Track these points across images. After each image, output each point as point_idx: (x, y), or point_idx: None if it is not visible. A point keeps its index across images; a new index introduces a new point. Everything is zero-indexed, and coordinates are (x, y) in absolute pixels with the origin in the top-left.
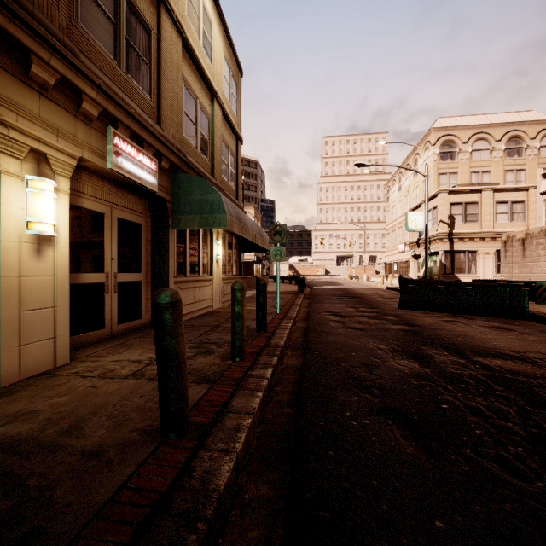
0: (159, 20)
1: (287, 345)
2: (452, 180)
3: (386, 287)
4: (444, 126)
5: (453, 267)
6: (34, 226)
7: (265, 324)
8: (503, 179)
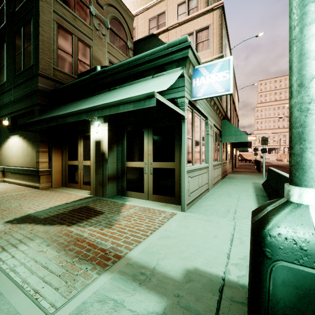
0: (235, 114)
1: None
2: None
3: None
4: None
5: None
6: (234, 154)
7: None
8: None
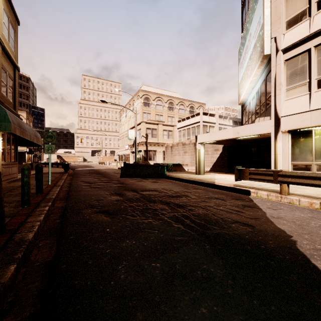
0: None
1: (56, 199)
2: (148, 116)
3: (118, 167)
4: (145, 90)
5: (147, 157)
6: None
7: (42, 189)
8: (167, 120)
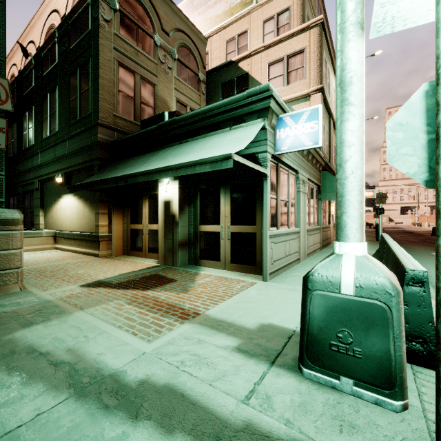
0: None
1: None
2: None
3: None
4: None
5: None
6: None
7: None
8: None
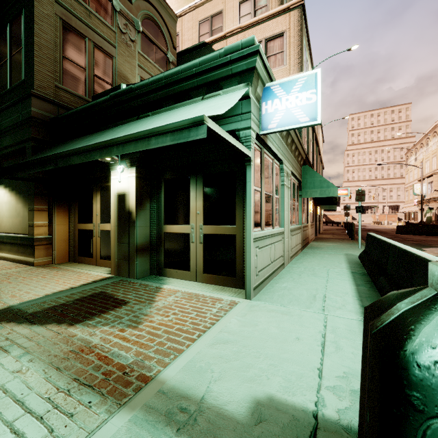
0: (319, 159)
1: None
2: None
3: None
4: None
5: None
6: (318, 214)
7: None
8: None
